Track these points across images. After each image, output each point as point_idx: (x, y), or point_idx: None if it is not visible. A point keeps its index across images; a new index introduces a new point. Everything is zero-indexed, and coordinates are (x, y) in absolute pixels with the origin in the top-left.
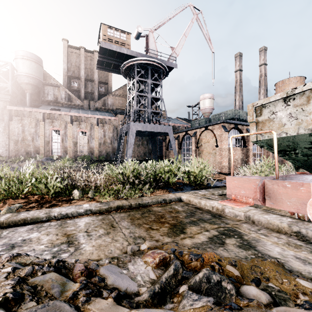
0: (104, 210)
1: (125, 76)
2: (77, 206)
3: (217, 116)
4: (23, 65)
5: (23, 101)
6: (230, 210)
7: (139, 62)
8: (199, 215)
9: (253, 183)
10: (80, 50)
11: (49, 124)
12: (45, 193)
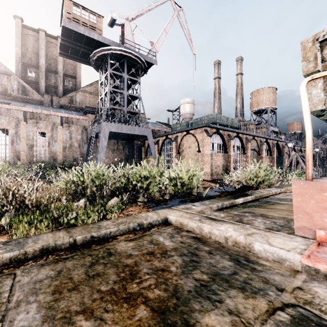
0: (5, 261)
1: (96, 68)
2: None
3: (198, 120)
4: None
5: None
6: (265, 247)
7: (113, 52)
8: (208, 260)
9: None
10: (39, 34)
11: None
12: None
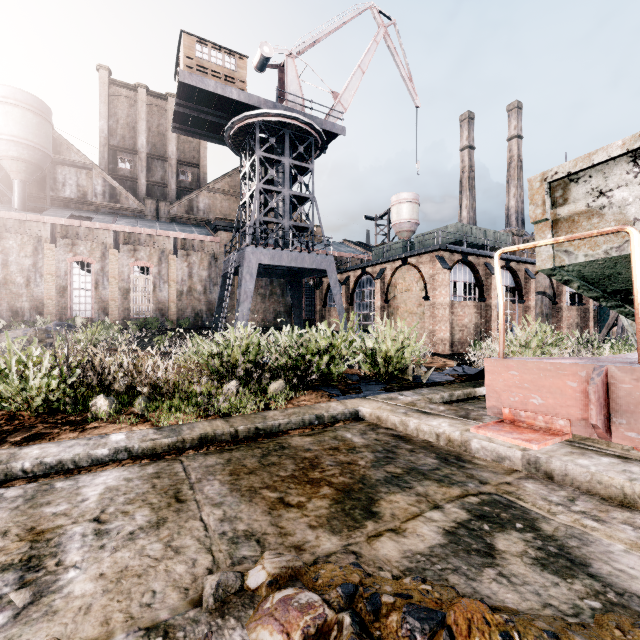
0: (164, 448)
1: (235, 150)
2: (92, 441)
3: (426, 238)
4: (5, 118)
5: (6, 198)
6: (484, 445)
7: (265, 120)
8: (407, 457)
9: (571, 375)
10: (138, 93)
11: (66, 248)
12: (21, 406)
